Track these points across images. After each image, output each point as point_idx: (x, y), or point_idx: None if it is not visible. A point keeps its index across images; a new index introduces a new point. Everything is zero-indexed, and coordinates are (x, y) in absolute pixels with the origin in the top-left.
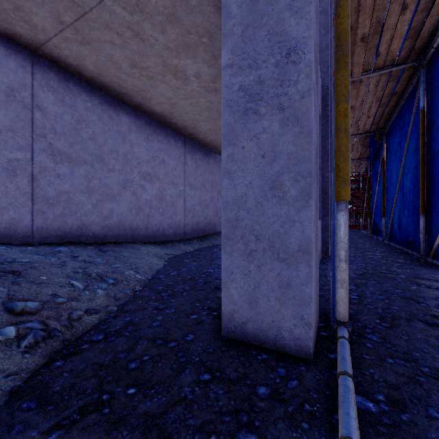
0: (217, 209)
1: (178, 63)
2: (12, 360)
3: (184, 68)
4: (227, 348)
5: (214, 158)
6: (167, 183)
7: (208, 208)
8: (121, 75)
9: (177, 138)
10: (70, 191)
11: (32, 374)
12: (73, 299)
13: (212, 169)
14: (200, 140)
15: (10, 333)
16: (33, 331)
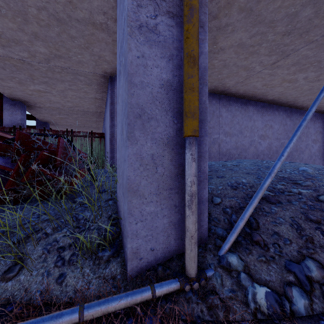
0: None
1: None
2: None
3: None
4: None
5: None
6: (321, 143)
7: None
8: None
9: None
10: (292, 151)
11: None
12: None
13: None
14: None
15: None
16: None
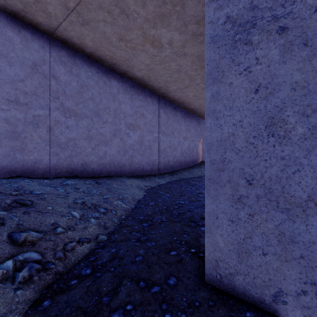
0: (182, 151)
1: (154, 33)
2: (3, 299)
3: (160, 37)
4: (214, 302)
5: (180, 111)
6: (145, 131)
7: (176, 150)
8: (112, 48)
9: (153, 97)
10: (76, 138)
11: (20, 316)
12: (70, 228)
13: (179, 120)
14: (170, 98)
15: (7, 267)
16: (29, 265)
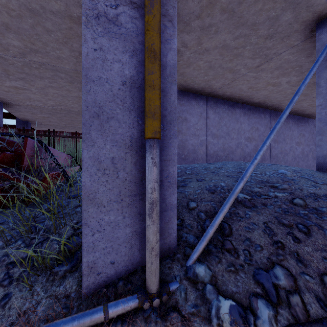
0: None
1: None
2: None
3: None
4: None
5: None
6: (304, 145)
7: None
8: (300, 108)
9: (309, 121)
10: (277, 153)
11: None
12: None
13: None
14: None
15: None
16: None
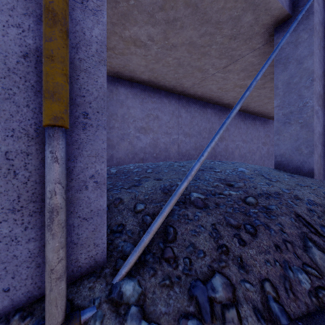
0: None
1: None
2: None
3: None
4: None
5: None
6: (269, 145)
7: None
8: (265, 110)
9: (273, 123)
10: (245, 152)
11: None
12: None
13: None
14: None
15: None
16: None
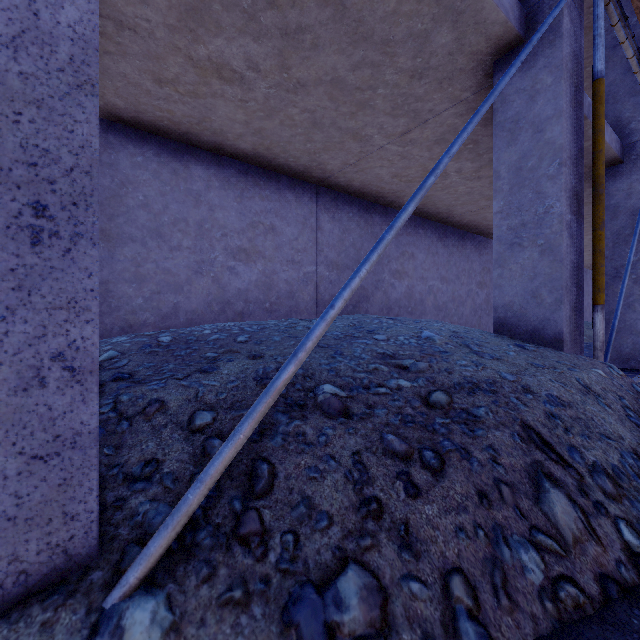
0: None
1: None
2: None
3: None
4: None
5: None
6: (490, 288)
7: None
8: (482, 221)
9: None
10: (446, 301)
11: None
12: None
13: None
14: None
15: None
16: None
